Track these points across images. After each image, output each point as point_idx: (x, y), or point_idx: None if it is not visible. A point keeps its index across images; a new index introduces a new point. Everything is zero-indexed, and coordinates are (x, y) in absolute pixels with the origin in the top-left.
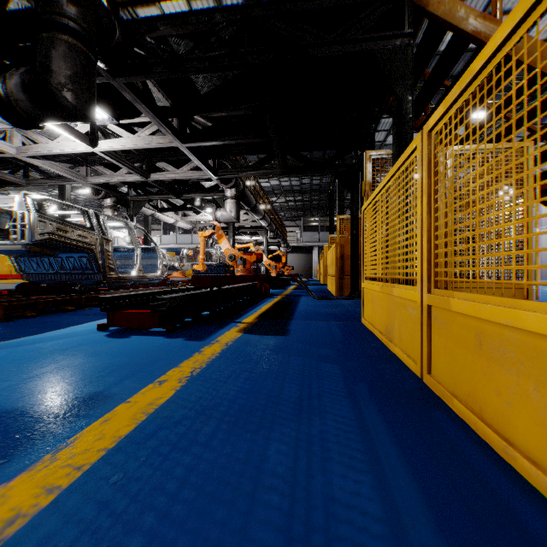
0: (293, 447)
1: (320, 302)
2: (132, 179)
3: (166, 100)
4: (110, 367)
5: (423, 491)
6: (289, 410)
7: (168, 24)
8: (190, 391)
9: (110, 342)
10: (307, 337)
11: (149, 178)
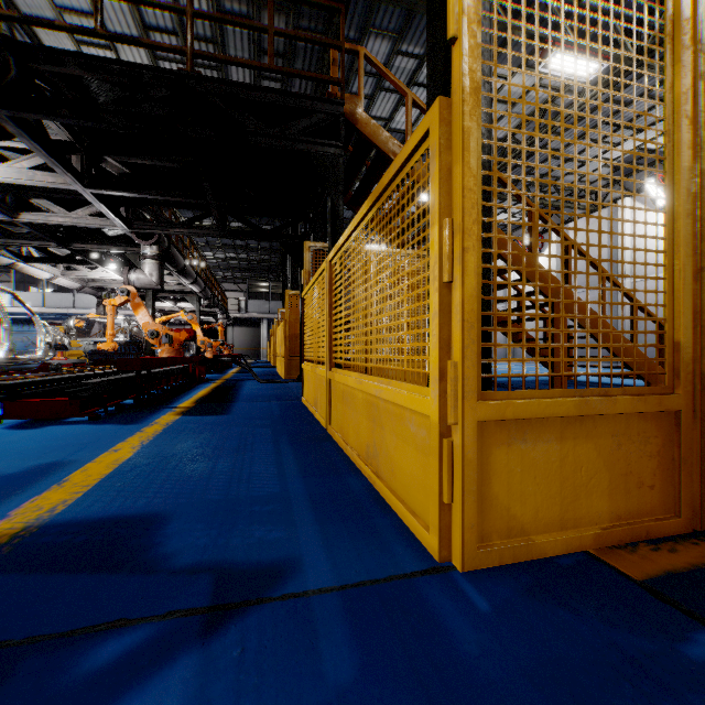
0: (233, 463)
1: (265, 386)
2: None
3: (63, 132)
4: (50, 448)
5: (299, 465)
6: (230, 451)
7: (80, 62)
8: (147, 452)
9: (23, 432)
10: (247, 414)
11: (19, 218)
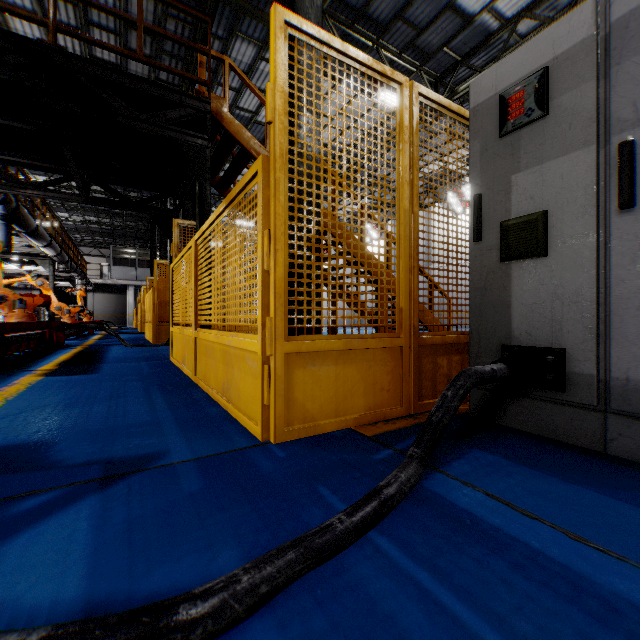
0: (108, 406)
1: (133, 350)
2: None
3: None
4: None
5: (168, 403)
6: (104, 399)
7: None
8: (17, 404)
9: None
10: (117, 372)
11: None
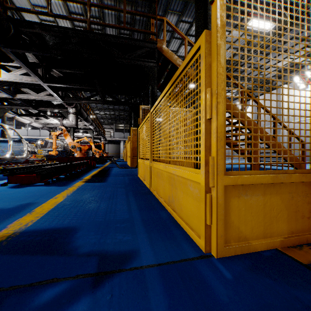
0: (107, 204)
1: (122, 170)
2: (2, 95)
3: (34, 58)
4: (27, 196)
5: (137, 205)
6: (106, 199)
7: (41, 27)
8: (69, 198)
9: (16, 189)
10: (114, 182)
11: (16, 96)
